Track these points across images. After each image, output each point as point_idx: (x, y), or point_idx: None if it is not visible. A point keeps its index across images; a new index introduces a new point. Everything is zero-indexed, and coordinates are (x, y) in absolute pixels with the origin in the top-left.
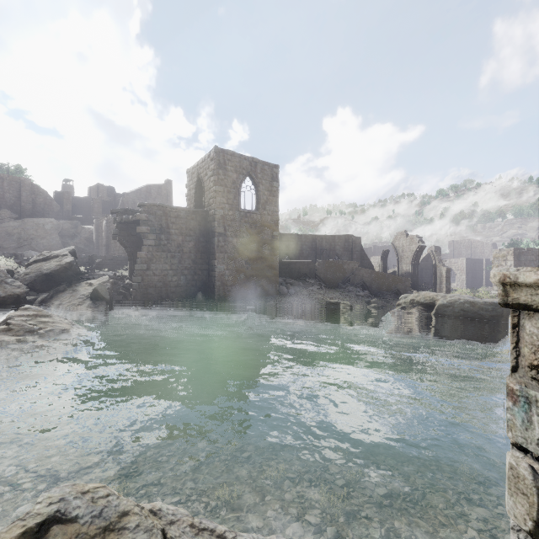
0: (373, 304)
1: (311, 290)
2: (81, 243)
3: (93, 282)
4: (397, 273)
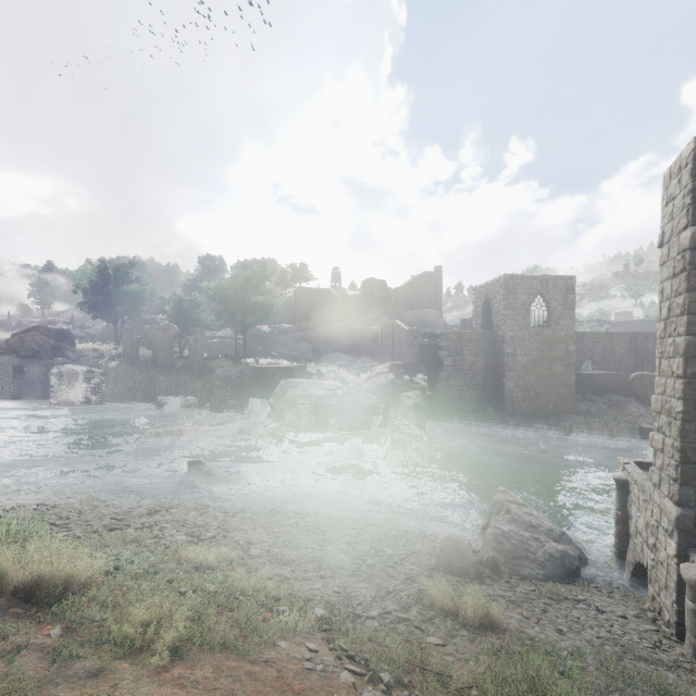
0: None
1: (619, 411)
2: (367, 343)
3: (409, 395)
4: None
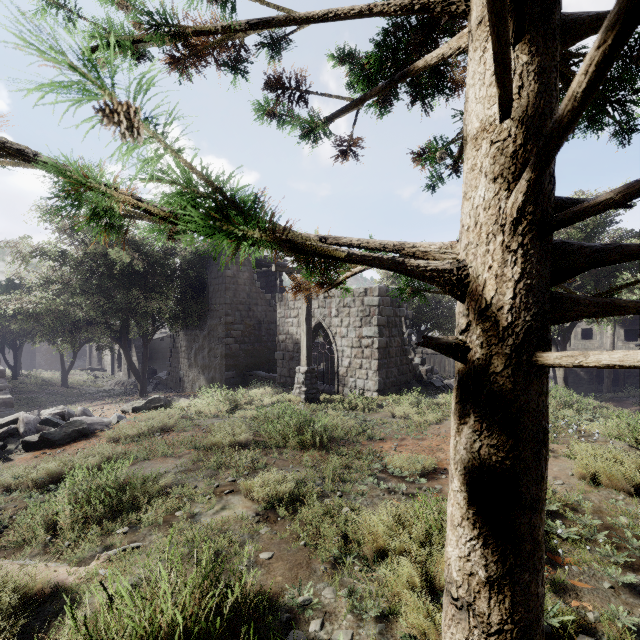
0: None
1: None
2: None
3: None
4: None
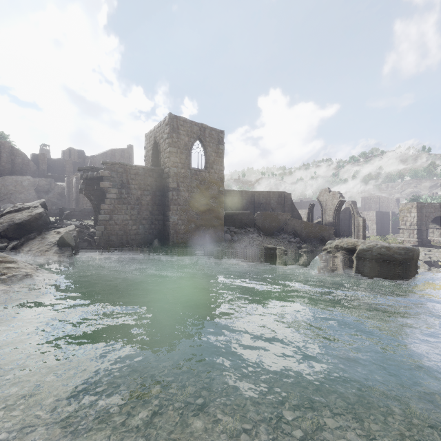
0: (304, 249)
1: (251, 238)
2: (54, 198)
3: (60, 231)
4: (322, 223)
